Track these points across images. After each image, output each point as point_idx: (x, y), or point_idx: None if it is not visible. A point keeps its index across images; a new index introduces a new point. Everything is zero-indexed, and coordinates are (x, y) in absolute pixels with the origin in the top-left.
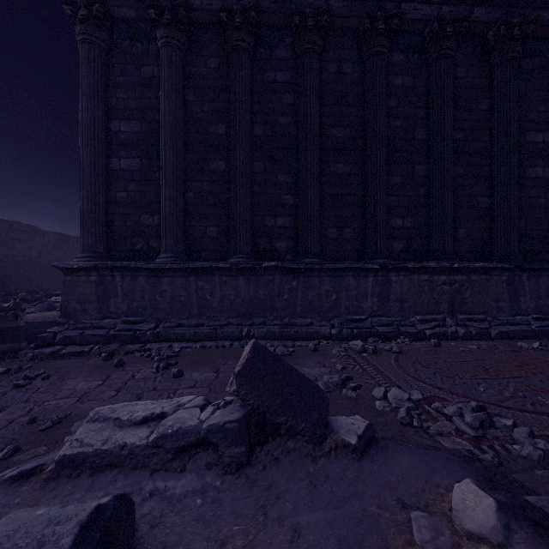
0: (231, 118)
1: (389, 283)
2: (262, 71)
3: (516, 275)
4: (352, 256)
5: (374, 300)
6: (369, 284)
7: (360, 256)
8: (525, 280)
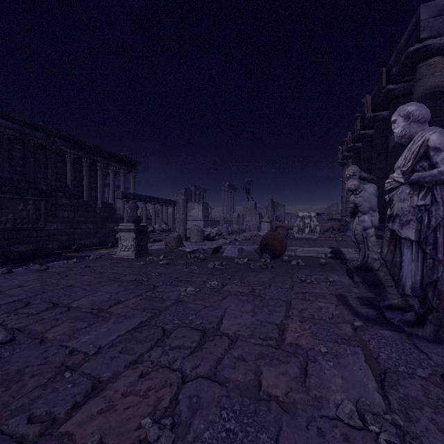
0: (1, 167)
1: None
2: (11, 151)
3: None
4: None
5: None
6: None
7: None
8: None
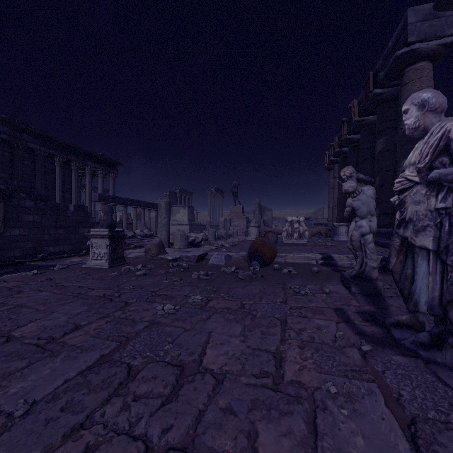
0: None
1: None
2: None
3: None
4: None
5: None
6: None
7: None
8: None
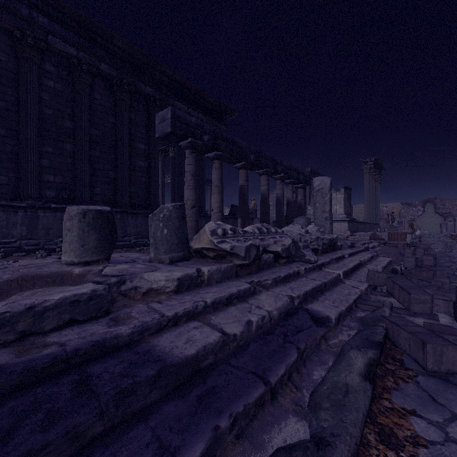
0: None
1: (38, 217)
2: None
3: (126, 216)
4: (7, 197)
5: (24, 228)
6: (19, 217)
7: (16, 198)
8: (130, 219)
